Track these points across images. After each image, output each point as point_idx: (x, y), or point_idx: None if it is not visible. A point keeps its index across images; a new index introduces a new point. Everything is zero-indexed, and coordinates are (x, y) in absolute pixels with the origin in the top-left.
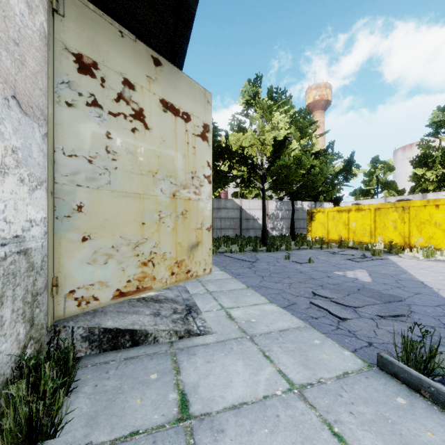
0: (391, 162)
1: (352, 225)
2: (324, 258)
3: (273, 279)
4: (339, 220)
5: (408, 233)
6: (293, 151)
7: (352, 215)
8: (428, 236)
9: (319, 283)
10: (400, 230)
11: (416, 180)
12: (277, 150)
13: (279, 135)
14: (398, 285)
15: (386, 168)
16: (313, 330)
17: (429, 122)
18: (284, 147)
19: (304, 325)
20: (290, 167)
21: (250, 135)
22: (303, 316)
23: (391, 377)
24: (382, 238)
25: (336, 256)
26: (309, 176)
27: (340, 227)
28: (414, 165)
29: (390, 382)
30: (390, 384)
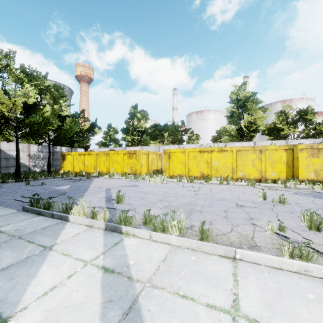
0: (117, 128)
1: (86, 163)
2: (57, 182)
3: (2, 195)
4: (80, 160)
5: (109, 167)
6: (46, 112)
7: (86, 157)
8: (115, 167)
9: (34, 193)
10: (106, 165)
11: (123, 140)
12: (28, 111)
13: (29, 101)
14: (76, 188)
15: (114, 131)
16: (5, 208)
17: (129, 112)
18: (33, 109)
19: (2, 207)
20: (42, 123)
21: (1, 95)
22: (5, 205)
23: (24, 211)
24: (99, 169)
25: (66, 181)
26: (62, 130)
27: (80, 164)
28: (122, 132)
29: (22, 212)
30: (21, 213)
